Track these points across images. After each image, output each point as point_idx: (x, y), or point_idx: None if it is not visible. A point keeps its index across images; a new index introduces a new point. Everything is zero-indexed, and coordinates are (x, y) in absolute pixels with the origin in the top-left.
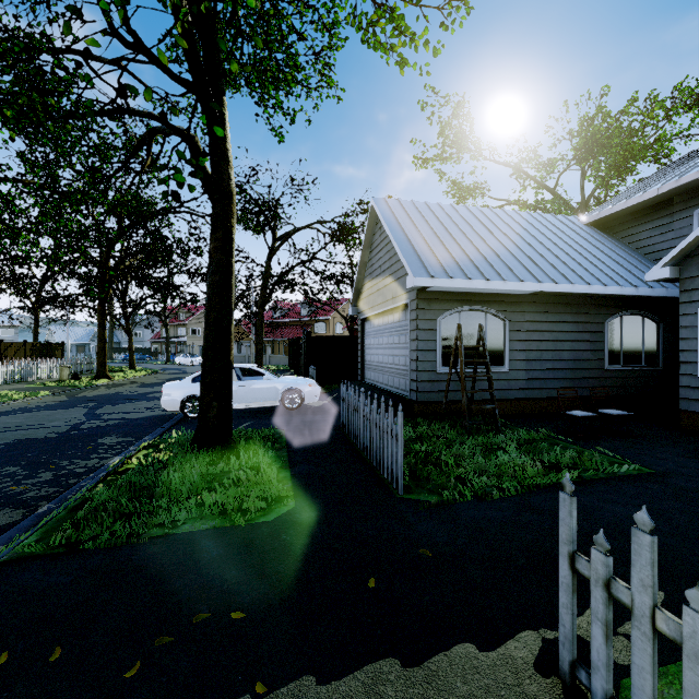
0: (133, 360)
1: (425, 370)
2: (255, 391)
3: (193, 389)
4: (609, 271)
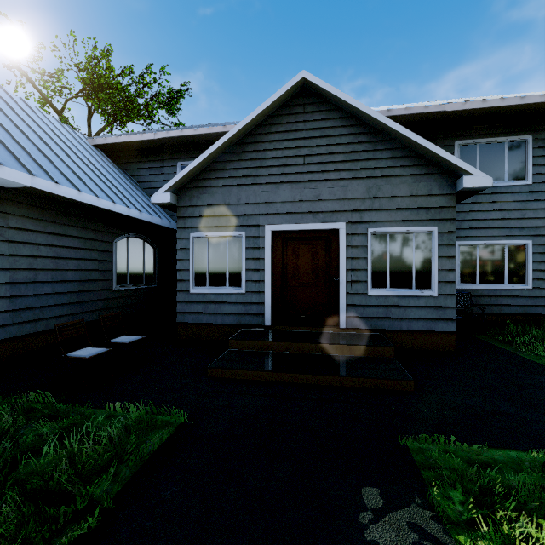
0: None
1: None
2: None
3: None
4: (118, 191)
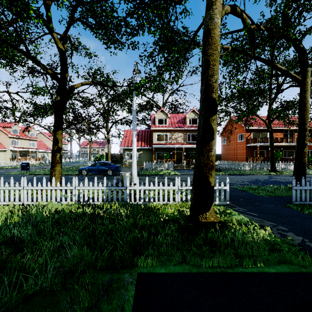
0: None
1: None
2: None
3: None
4: None
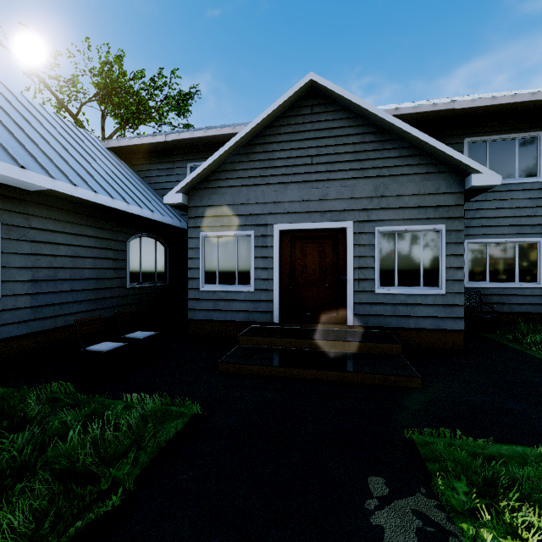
0: None
1: None
2: None
3: None
4: (131, 192)
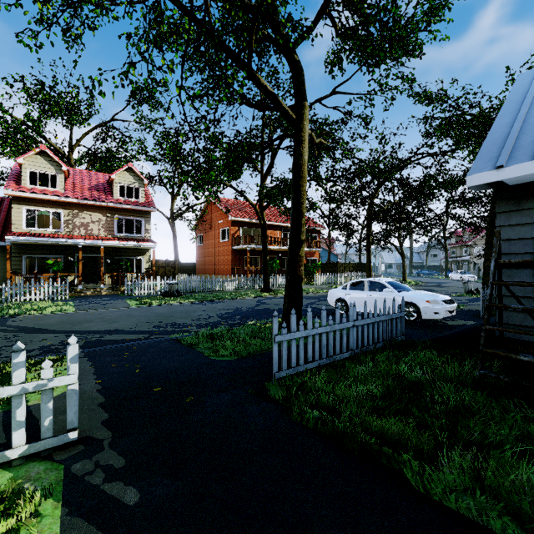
0: (404, 275)
1: (510, 295)
2: (378, 300)
3: (341, 294)
4: None
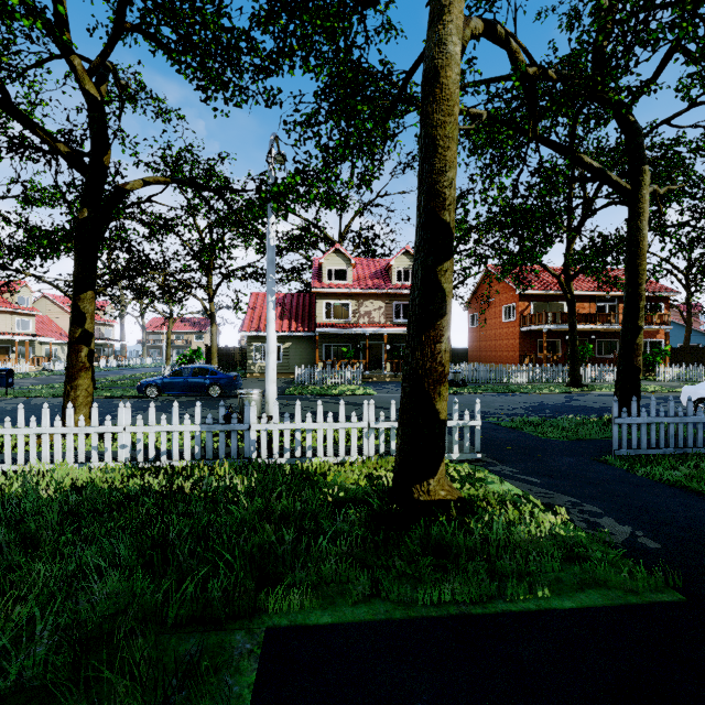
0: None
1: None
2: None
3: (704, 392)
4: None
